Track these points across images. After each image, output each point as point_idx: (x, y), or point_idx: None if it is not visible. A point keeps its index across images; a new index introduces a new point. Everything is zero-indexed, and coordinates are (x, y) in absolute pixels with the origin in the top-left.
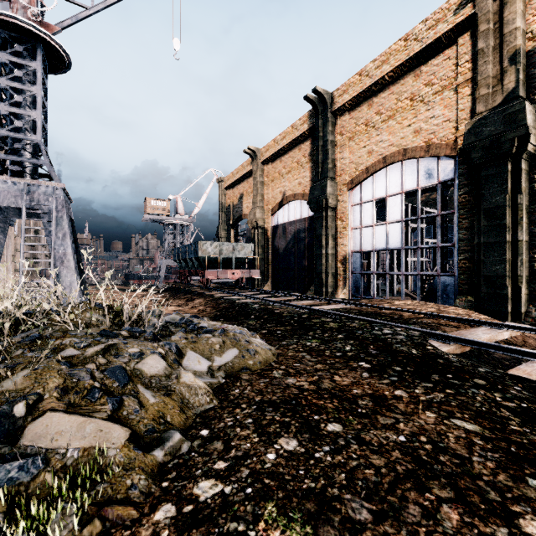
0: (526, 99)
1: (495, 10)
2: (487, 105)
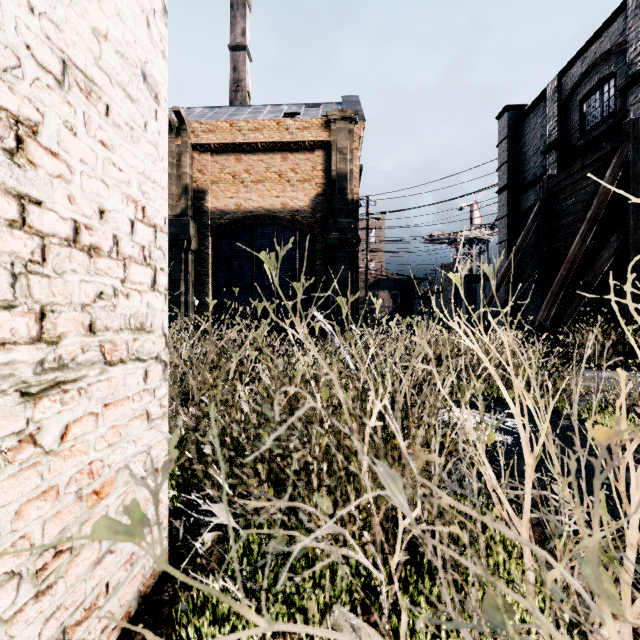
0: (190, 219)
1: (177, 152)
2: (172, 212)
